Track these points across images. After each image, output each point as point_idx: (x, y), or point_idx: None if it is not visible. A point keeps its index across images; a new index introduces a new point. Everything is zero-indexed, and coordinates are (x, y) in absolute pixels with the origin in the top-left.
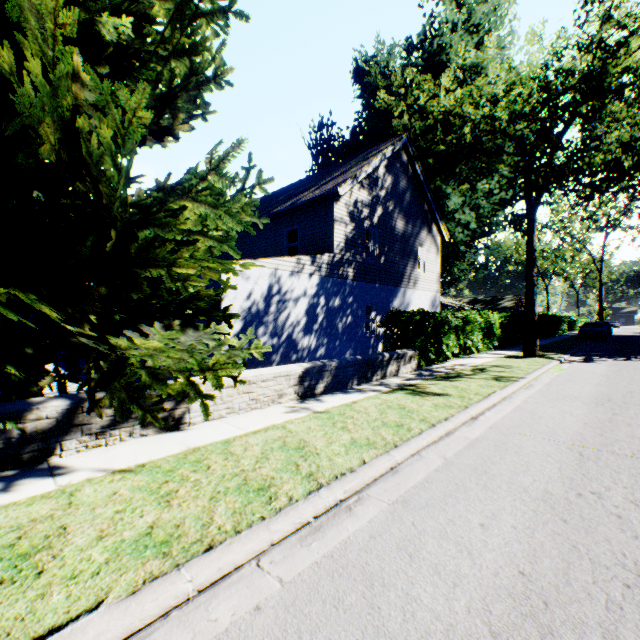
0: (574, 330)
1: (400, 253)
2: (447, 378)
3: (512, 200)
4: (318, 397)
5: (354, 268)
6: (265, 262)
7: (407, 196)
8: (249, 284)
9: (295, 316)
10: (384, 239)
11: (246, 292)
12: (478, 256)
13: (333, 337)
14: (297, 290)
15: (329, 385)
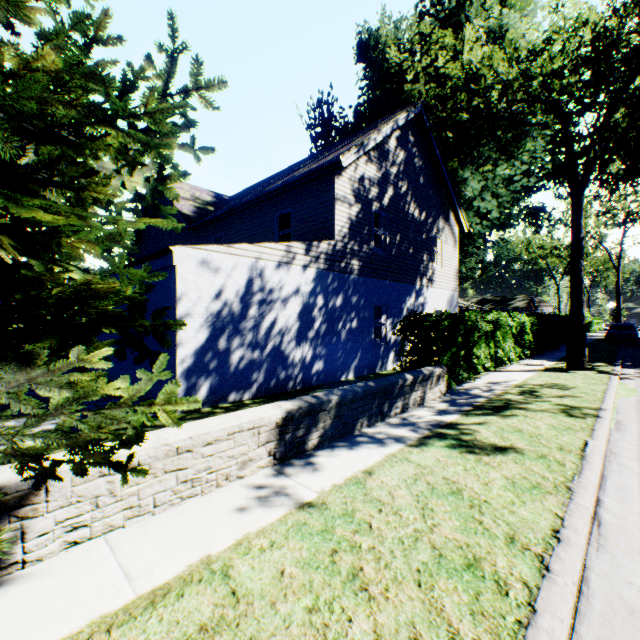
0: (589, 332)
1: (414, 244)
2: (495, 410)
3: (529, 191)
4: (308, 457)
5: (360, 260)
6: (242, 248)
7: (422, 176)
8: (219, 278)
9: (284, 321)
10: (396, 226)
11: (214, 289)
12: (486, 254)
13: (334, 346)
14: (287, 287)
15: (327, 432)
